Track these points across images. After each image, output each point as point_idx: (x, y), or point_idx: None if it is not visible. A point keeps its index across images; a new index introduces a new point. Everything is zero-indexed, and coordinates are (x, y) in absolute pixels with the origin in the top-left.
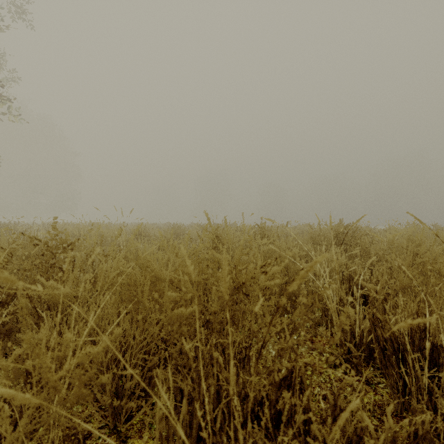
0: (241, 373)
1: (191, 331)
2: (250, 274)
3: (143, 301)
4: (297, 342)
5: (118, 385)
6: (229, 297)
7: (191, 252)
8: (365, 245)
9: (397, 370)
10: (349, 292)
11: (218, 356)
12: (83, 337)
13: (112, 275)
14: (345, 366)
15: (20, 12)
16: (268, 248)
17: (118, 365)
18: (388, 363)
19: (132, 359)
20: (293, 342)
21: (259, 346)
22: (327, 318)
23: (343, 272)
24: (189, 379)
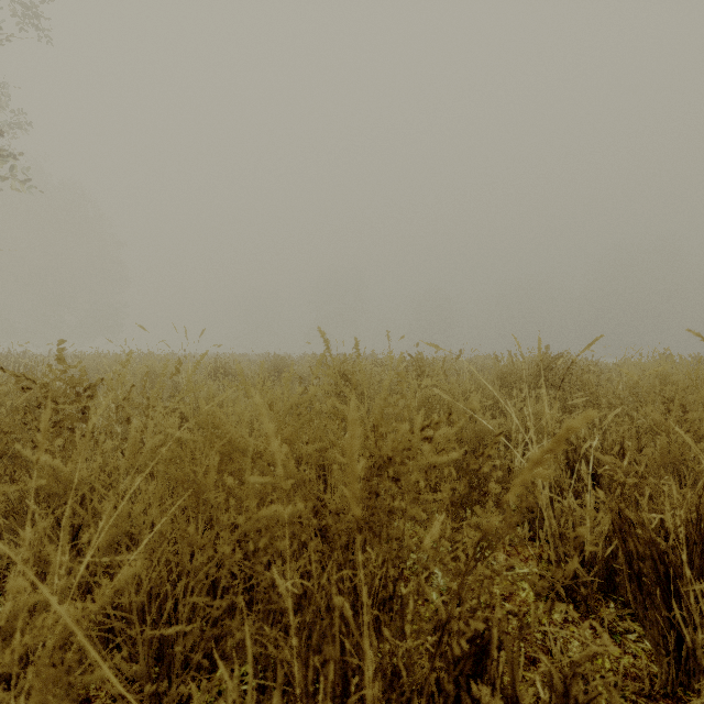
0: (385, 630)
1: (292, 548)
2: (402, 442)
3: (208, 491)
4: (492, 571)
5: (164, 642)
6: (364, 484)
7: (294, 401)
8: (590, 390)
9: (666, 613)
10: (567, 468)
11: (342, 602)
12: (83, 566)
13: (149, 444)
14: (567, 600)
15: (29, 16)
16: (430, 393)
17: (163, 606)
18: (649, 600)
19: (188, 595)
20: (484, 573)
21: (421, 580)
22: (532, 514)
23: (555, 434)
24: (285, 650)
